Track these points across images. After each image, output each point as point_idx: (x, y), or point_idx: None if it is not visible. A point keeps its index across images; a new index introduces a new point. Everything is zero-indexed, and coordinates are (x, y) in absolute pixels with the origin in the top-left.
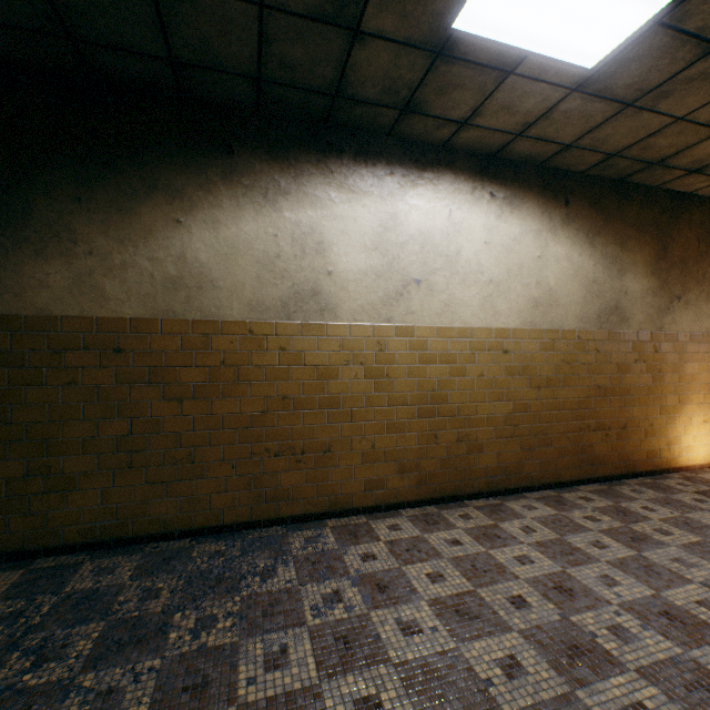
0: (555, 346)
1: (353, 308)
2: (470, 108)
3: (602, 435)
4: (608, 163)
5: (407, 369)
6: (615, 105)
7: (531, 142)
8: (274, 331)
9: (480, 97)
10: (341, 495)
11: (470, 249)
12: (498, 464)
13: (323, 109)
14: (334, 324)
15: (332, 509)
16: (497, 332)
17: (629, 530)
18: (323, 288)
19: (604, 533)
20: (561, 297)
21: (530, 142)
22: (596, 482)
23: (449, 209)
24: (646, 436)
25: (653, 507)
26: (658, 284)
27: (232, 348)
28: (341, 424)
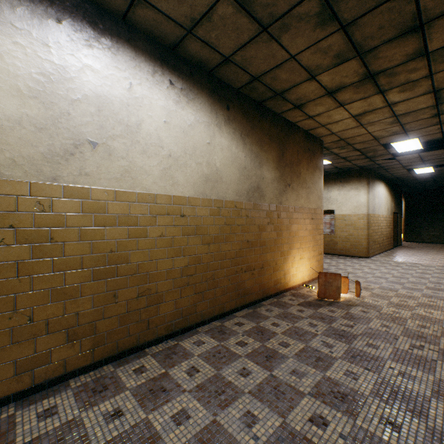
0: (220, 212)
1: None
2: None
3: (250, 274)
4: (253, 85)
5: (80, 232)
6: (256, 26)
7: (201, 45)
8: None
9: None
10: None
11: (152, 124)
12: (177, 309)
13: None
14: None
15: None
16: (176, 199)
17: (265, 349)
18: None
19: (249, 357)
20: (225, 176)
21: (200, 44)
22: (246, 307)
23: (130, 82)
24: (274, 271)
25: (278, 322)
26: (280, 175)
27: None
28: None
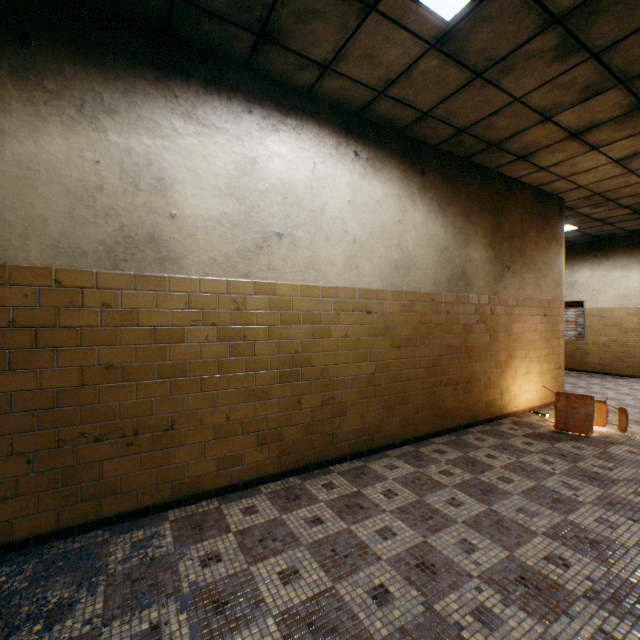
0: (413, 308)
1: (203, 260)
2: (333, 48)
3: (452, 389)
4: (457, 139)
5: (268, 331)
6: (467, 73)
7: (393, 104)
8: (94, 282)
9: (343, 35)
10: (187, 478)
11: (335, 206)
12: (362, 425)
13: (160, 13)
14: (179, 277)
15: (176, 497)
16: (361, 292)
17: (479, 482)
18: (164, 234)
19: (458, 487)
20: (419, 261)
21: (392, 104)
22: (447, 433)
23: (314, 161)
24: (485, 388)
25: (495, 454)
26: (494, 255)
27: (27, 304)
28: (187, 395)
